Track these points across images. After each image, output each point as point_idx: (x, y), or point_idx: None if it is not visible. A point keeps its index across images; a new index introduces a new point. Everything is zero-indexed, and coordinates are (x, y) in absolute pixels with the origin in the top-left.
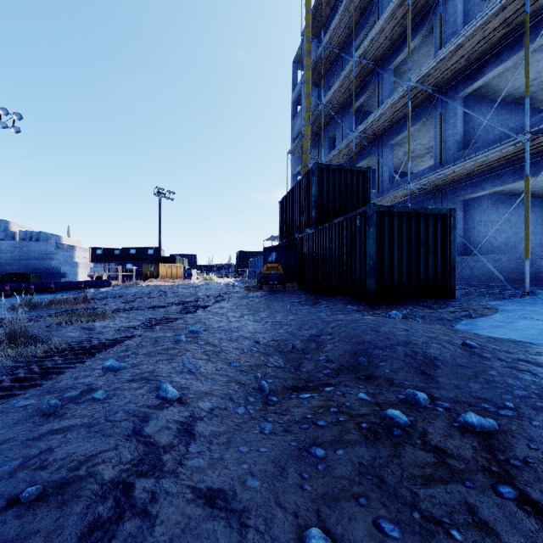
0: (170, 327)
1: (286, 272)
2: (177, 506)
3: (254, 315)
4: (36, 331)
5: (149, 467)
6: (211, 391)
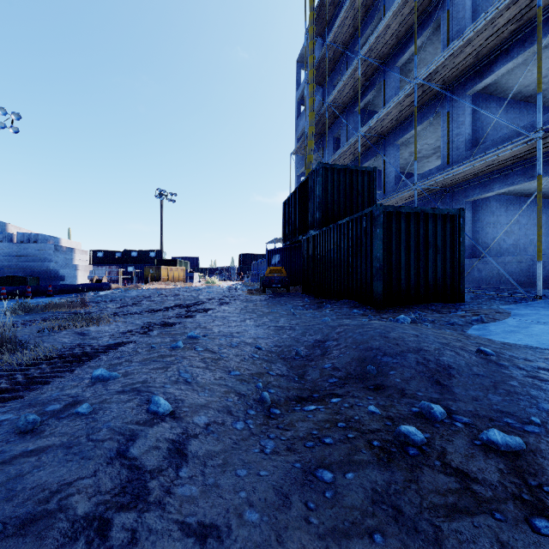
0: (168, 332)
1: (289, 275)
2: (161, 548)
3: (256, 319)
4: (27, 336)
5: (132, 498)
6: (208, 403)
